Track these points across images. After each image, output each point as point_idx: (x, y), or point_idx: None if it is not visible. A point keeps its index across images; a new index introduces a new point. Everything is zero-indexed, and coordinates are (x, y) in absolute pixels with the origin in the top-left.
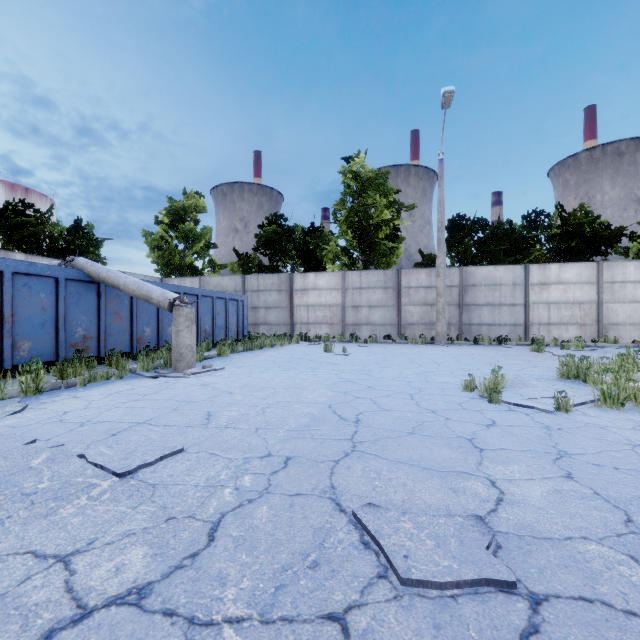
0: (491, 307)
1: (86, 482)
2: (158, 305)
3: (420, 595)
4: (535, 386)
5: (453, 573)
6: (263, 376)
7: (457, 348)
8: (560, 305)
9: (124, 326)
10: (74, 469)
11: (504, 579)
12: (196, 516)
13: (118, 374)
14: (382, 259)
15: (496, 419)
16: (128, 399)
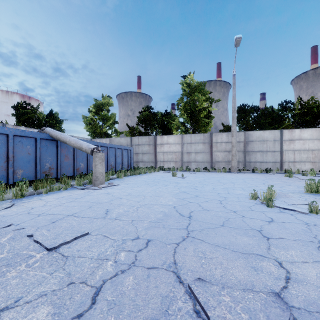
0: (261, 153)
1: (27, 254)
2: (85, 151)
3: None
4: (292, 197)
5: None
6: (139, 189)
7: (243, 174)
8: (300, 151)
9: (70, 162)
10: (23, 245)
11: None
12: (87, 282)
13: (64, 187)
14: (202, 128)
15: (273, 217)
16: (66, 201)
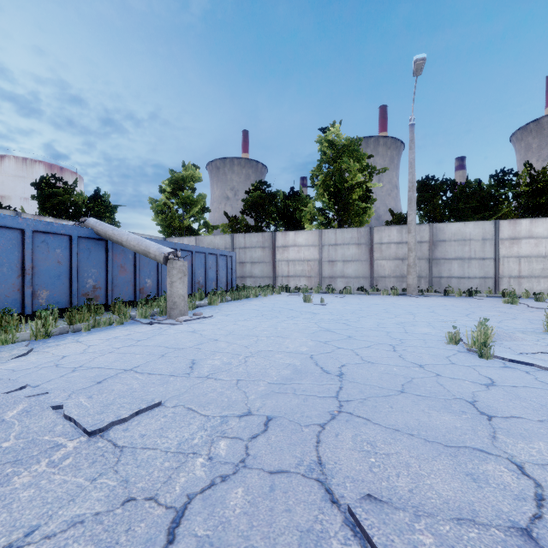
0: (461, 261)
1: (52, 442)
2: (155, 259)
3: None
4: (524, 339)
5: None
6: (247, 324)
7: (428, 299)
8: (531, 259)
9: (128, 278)
10: (44, 424)
11: None
12: (158, 498)
13: (119, 320)
14: (355, 218)
15: (494, 377)
16: (122, 344)
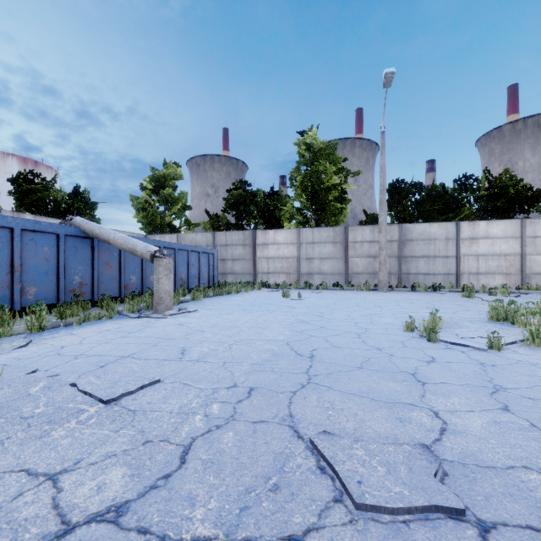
0: (426, 259)
1: (76, 408)
2: (141, 257)
3: (374, 520)
4: (468, 327)
5: (404, 499)
6: (230, 317)
7: (397, 294)
8: (488, 257)
9: (114, 275)
10: (66, 396)
11: (453, 506)
12: (170, 440)
13: (108, 315)
14: (331, 218)
15: (435, 356)
16: (115, 336)
